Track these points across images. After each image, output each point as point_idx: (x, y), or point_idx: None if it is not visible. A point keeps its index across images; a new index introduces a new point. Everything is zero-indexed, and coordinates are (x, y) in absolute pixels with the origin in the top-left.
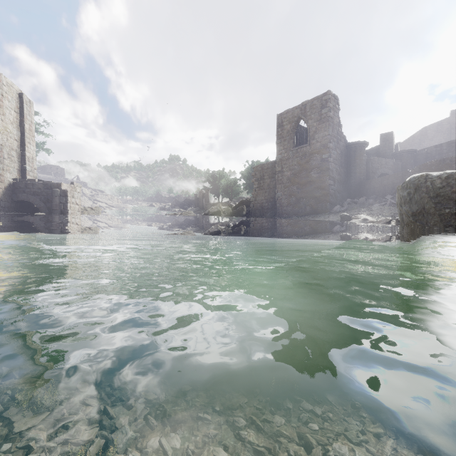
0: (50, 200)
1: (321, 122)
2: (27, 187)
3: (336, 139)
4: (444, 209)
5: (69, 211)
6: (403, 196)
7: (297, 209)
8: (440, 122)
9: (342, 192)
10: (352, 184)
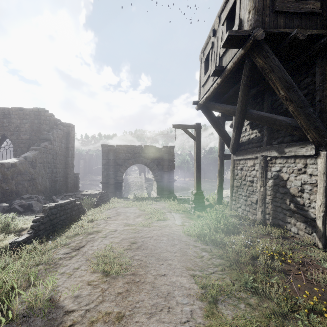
0: None
1: None
2: None
3: None
4: None
5: None
6: None
7: None
8: None
9: None
10: None
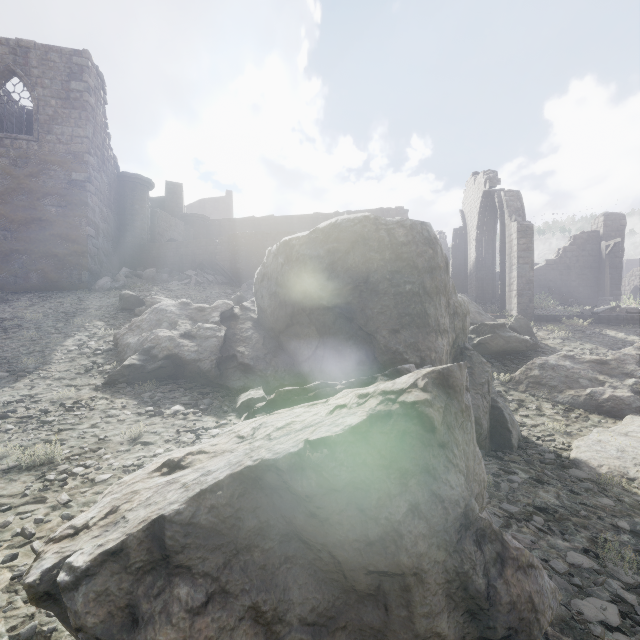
0: None
1: (70, 104)
2: None
3: (101, 154)
4: (404, 285)
5: None
6: (313, 256)
7: (3, 275)
8: (218, 199)
9: (111, 254)
10: (129, 245)
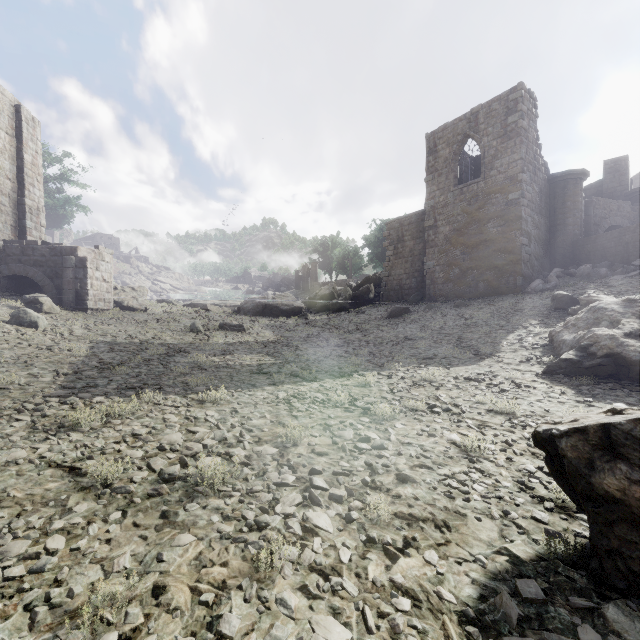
0: (59, 274)
1: (506, 138)
2: (24, 254)
3: (532, 167)
4: None
5: (90, 292)
6: None
7: (462, 287)
8: None
9: (541, 257)
10: (559, 245)
